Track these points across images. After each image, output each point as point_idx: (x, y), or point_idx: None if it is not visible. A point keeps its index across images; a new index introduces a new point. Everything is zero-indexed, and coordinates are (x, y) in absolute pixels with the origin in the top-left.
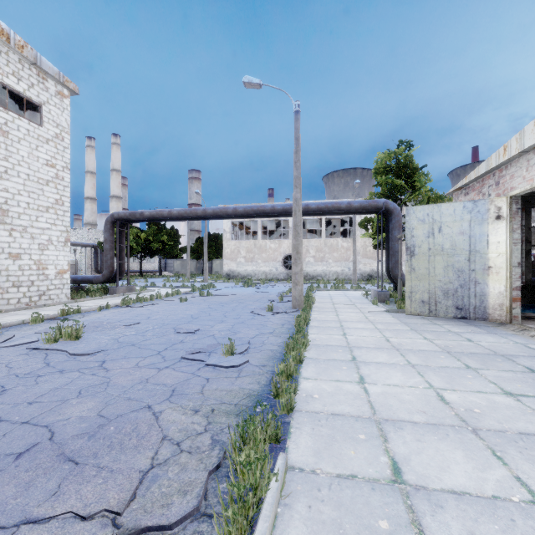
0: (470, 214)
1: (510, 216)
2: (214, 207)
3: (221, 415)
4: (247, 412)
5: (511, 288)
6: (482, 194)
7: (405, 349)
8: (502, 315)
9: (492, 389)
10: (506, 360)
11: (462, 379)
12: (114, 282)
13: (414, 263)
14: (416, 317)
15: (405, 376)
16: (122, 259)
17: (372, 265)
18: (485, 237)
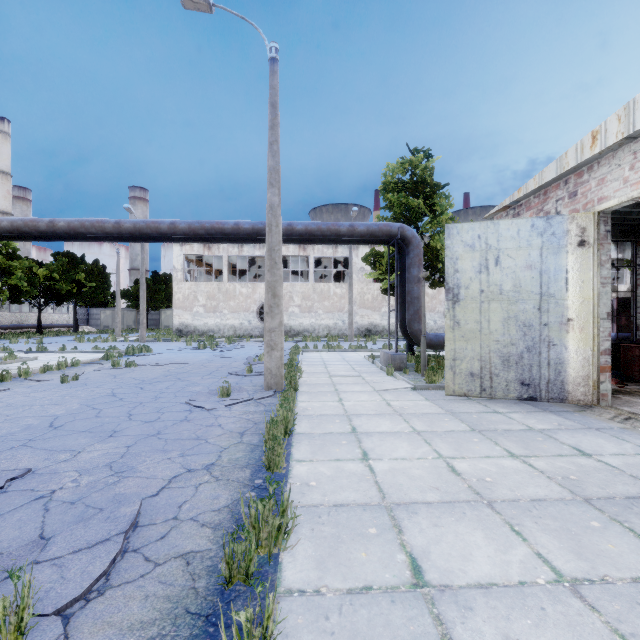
0: (541, 237)
1: (597, 241)
2: (136, 220)
3: None
4: None
5: (598, 352)
6: (545, 213)
7: (502, 499)
8: (587, 393)
9: None
10: None
11: None
12: None
13: (458, 314)
14: (459, 397)
15: None
16: None
17: (371, 317)
18: (562, 274)
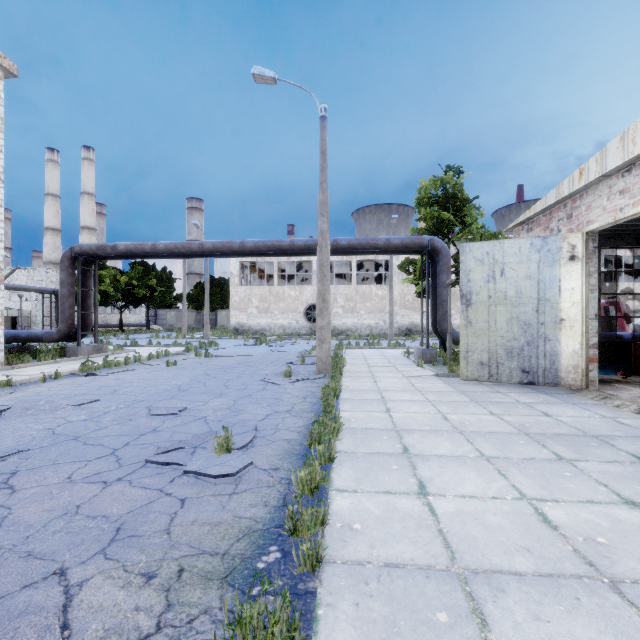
0: (538, 253)
1: (586, 256)
2: (214, 241)
3: (193, 585)
4: (236, 596)
5: (587, 346)
6: (550, 230)
7: (470, 431)
8: (577, 379)
9: (606, 495)
10: (602, 444)
11: (560, 480)
12: (75, 339)
13: (470, 315)
14: (473, 382)
15: (482, 478)
16: (87, 309)
17: (411, 317)
18: (556, 283)
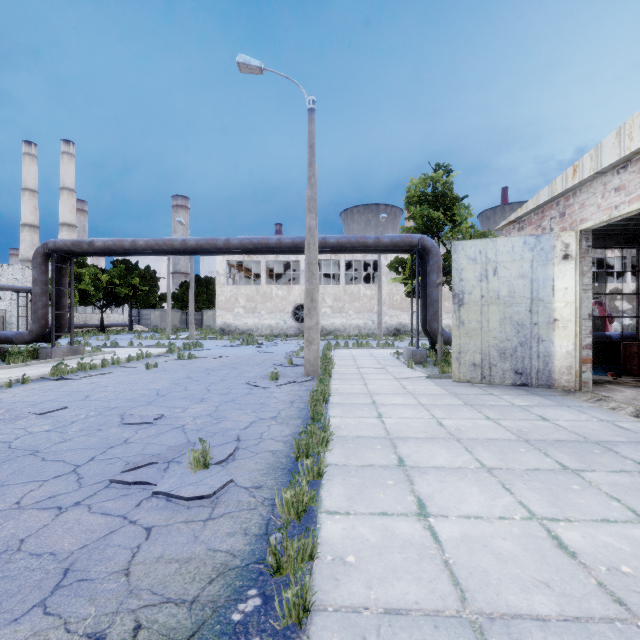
0: (532, 252)
1: (579, 255)
2: (198, 238)
3: None
4: None
5: (580, 347)
6: (542, 228)
7: (467, 438)
8: (571, 381)
9: (620, 512)
10: (606, 451)
11: (570, 495)
12: (49, 341)
13: (463, 315)
14: (465, 384)
15: (486, 494)
16: (62, 308)
17: (399, 317)
18: (550, 282)
